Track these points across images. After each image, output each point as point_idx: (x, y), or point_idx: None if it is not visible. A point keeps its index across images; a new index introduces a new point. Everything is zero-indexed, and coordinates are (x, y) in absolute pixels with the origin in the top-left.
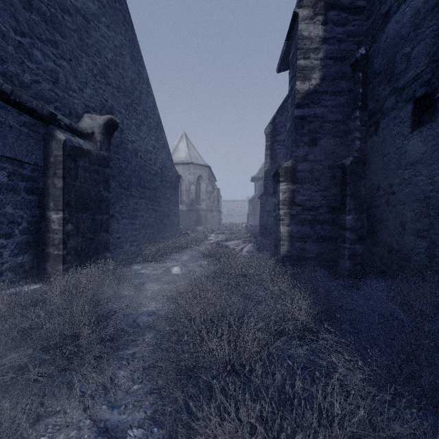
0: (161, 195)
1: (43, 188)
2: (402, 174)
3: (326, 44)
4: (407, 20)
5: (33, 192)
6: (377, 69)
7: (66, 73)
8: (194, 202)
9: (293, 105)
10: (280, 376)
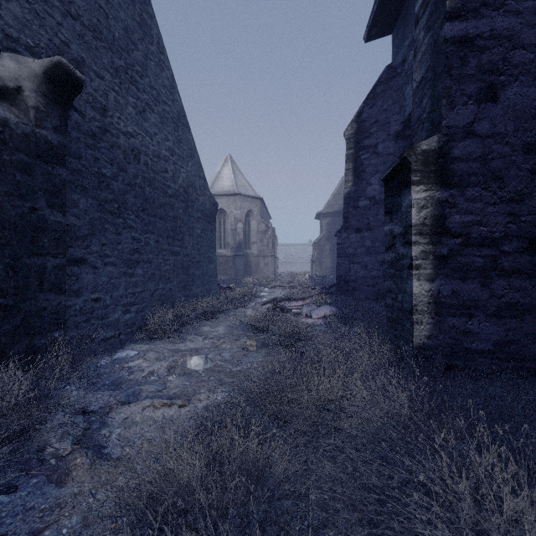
0: (186, 230)
1: None
2: None
3: None
4: None
5: None
6: None
7: None
8: (242, 244)
9: (440, 18)
10: None
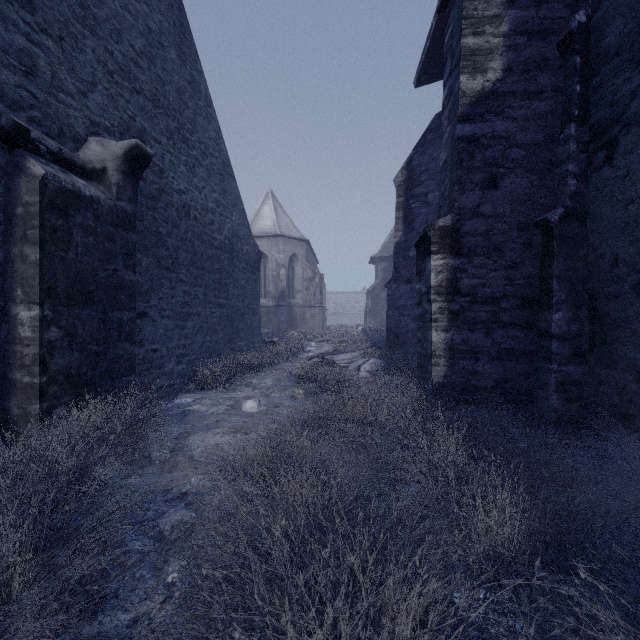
0: (230, 282)
1: (4, 262)
2: None
3: (513, 8)
4: None
5: None
6: (612, 46)
7: (52, 61)
8: (285, 293)
9: (455, 118)
10: None
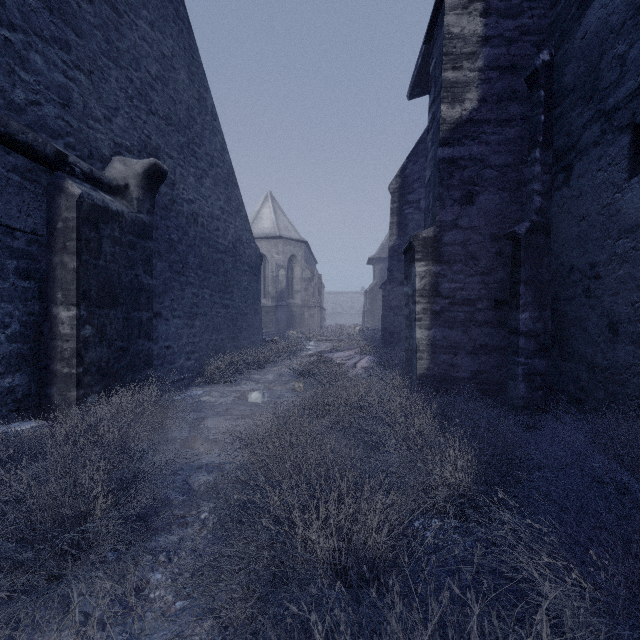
0: (234, 283)
1: (46, 270)
2: (612, 247)
3: (487, 46)
4: (621, 2)
5: (31, 276)
6: (569, 83)
7: (83, 92)
8: (284, 294)
9: (437, 141)
10: (435, 603)
